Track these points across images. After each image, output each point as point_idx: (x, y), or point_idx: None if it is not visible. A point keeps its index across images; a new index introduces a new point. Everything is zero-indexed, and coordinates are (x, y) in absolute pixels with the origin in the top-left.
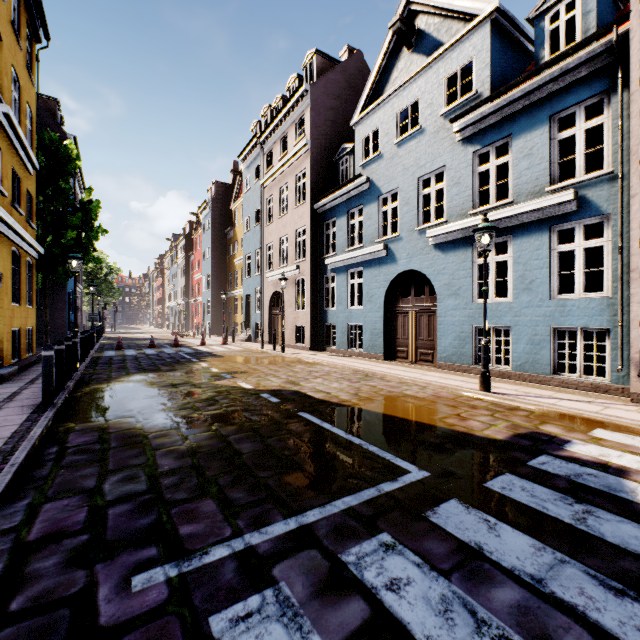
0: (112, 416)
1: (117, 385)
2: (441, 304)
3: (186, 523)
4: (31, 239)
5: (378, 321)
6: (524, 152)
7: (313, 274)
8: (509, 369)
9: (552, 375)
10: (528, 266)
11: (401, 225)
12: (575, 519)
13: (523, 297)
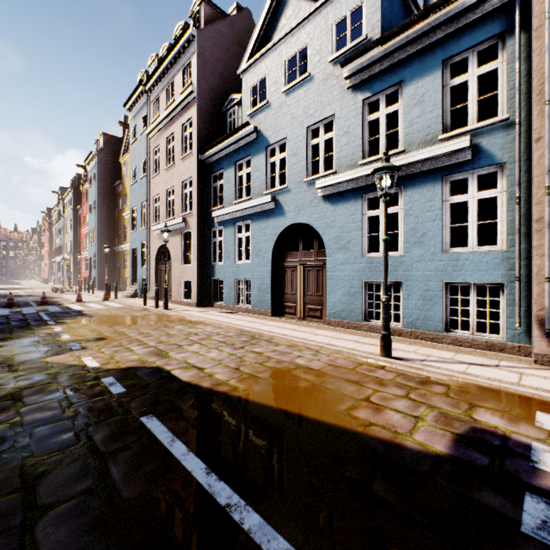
0: None
1: None
2: (330, 258)
3: None
4: None
5: (266, 276)
6: (416, 99)
7: (200, 227)
8: (400, 326)
9: (444, 332)
10: (420, 218)
11: (289, 176)
12: None
13: (415, 251)
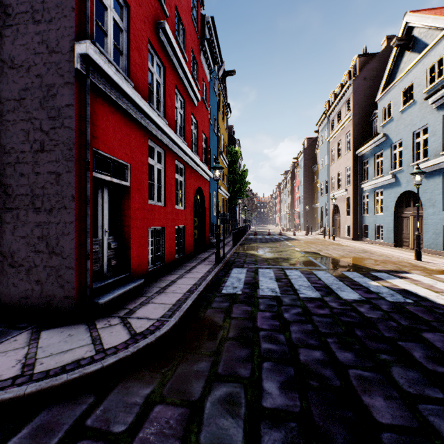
0: (249, 251)
1: (252, 245)
2: (425, 212)
3: (260, 264)
4: (226, 192)
5: (390, 222)
6: None
7: (355, 194)
8: None
9: None
10: None
11: (403, 162)
12: (353, 277)
13: None
